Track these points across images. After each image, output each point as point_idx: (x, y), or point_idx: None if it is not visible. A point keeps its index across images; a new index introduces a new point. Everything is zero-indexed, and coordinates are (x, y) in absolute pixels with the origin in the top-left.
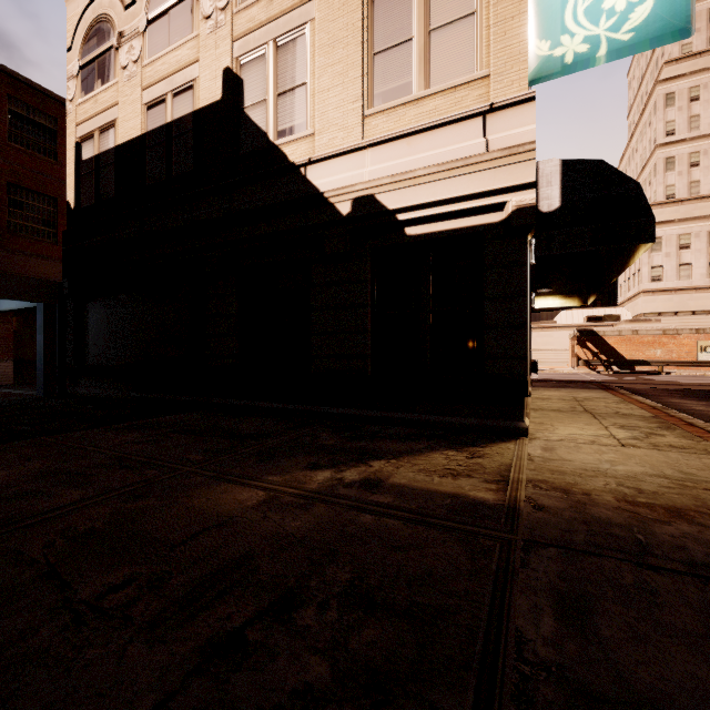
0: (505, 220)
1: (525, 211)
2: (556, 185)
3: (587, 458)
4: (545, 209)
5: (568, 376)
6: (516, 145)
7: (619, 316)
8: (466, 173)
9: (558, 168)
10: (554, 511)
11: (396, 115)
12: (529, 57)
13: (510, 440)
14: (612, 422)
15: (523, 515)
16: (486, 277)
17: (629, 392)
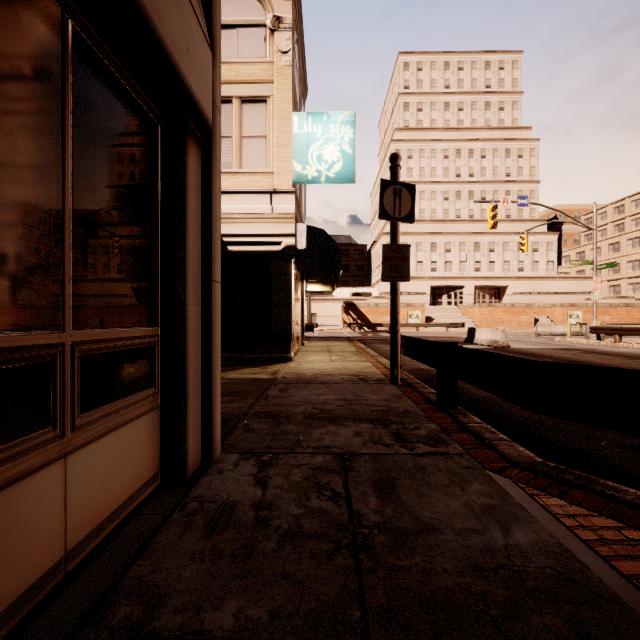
0: (281, 250)
1: (290, 247)
2: (304, 237)
3: (313, 366)
4: (300, 248)
5: (336, 334)
6: (286, 214)
7: (371, 293)
8: (262, 222)
9: (305, 229)
10: (289, 378)
11: (222, 178)
12: (293, 170)
13: (283, 363)
14: (336, 354)
15: (278, 379)
16: (272, 279)
17: (362, 342)
